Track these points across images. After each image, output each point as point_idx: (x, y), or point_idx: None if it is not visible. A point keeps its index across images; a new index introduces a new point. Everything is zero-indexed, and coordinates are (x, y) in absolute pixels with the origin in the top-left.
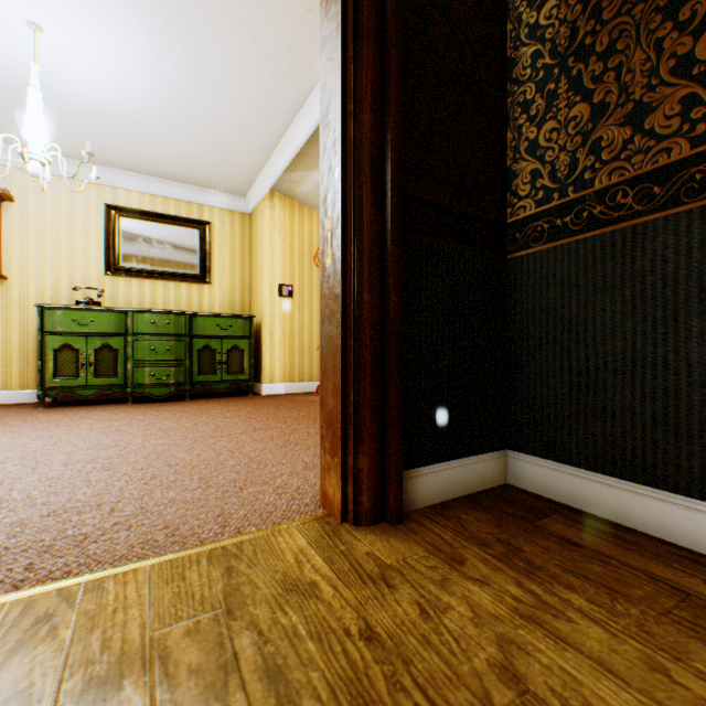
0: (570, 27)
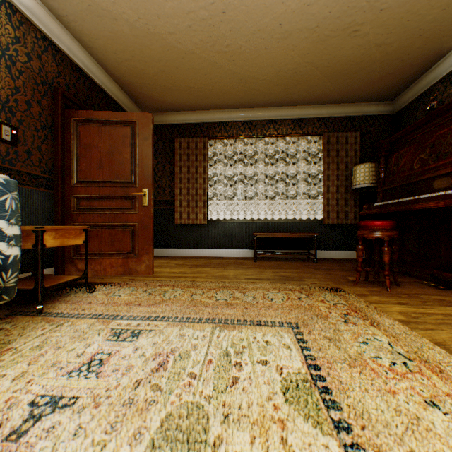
0: (154, 168)
